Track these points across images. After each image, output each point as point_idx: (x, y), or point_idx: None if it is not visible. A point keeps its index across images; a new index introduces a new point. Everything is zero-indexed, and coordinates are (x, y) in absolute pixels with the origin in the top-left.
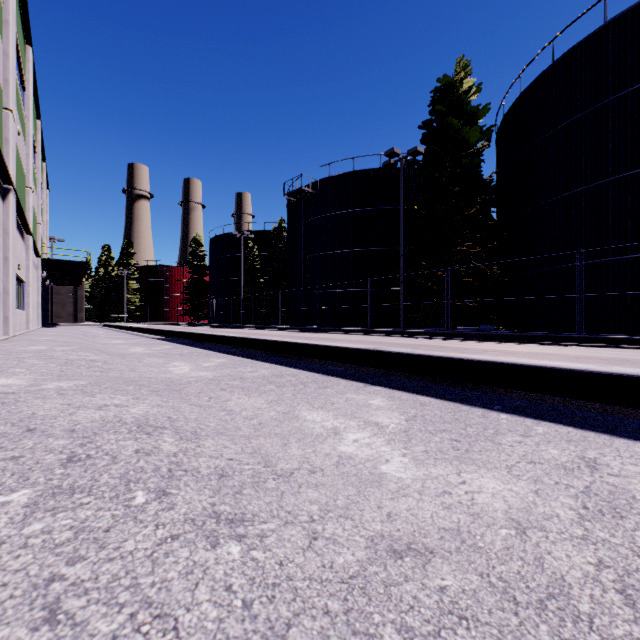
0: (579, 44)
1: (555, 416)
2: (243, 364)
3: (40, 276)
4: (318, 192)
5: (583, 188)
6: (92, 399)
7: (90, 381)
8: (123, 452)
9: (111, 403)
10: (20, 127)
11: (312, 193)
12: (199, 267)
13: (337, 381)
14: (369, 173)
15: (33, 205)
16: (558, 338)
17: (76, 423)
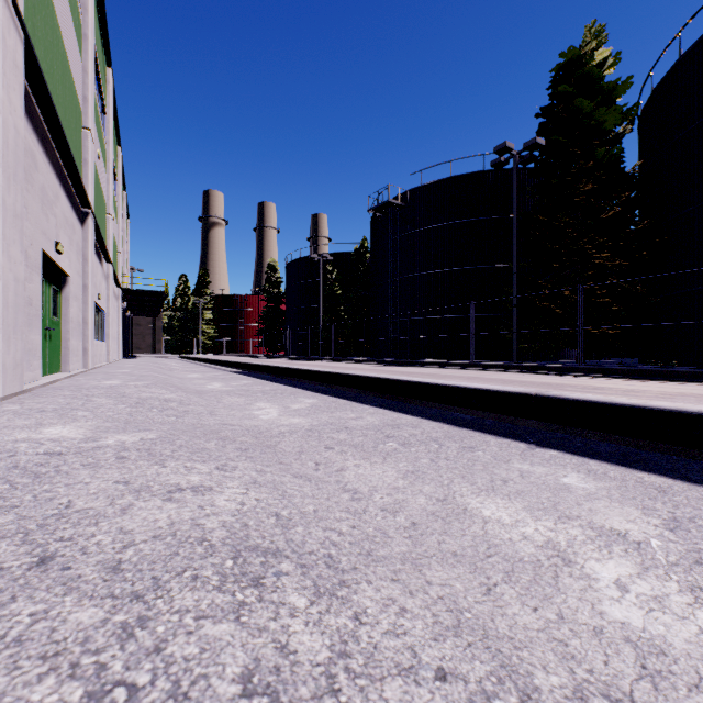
0: None
1: None
2: (340, 407)
3: (120, 306)
4: (408, 204)
5: None
6: (160, 472)
7: (161, 434)
8: (213, 687)
9: (187, 483)
10: (100, 151)
11: (401, 206)
12: (275, 295)
13: (481, 438)
14: (469, 178)
15: (113, 234)
16: None
17: (126, 543)
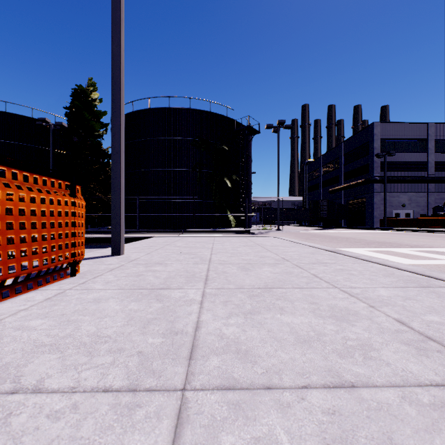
0: (141, 110)
1: (101, 248)
2: None
3: None
4: None
5: (143, 170)
6: None
7: None
8: None
9: None
10: None
11: None
12: None
13: None
14: (22, 118)
15: None
16: (127, 231)
17: None
